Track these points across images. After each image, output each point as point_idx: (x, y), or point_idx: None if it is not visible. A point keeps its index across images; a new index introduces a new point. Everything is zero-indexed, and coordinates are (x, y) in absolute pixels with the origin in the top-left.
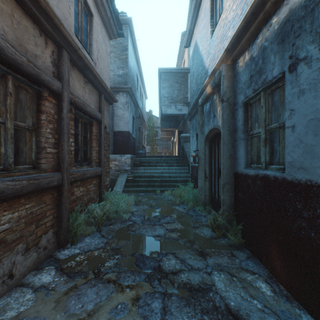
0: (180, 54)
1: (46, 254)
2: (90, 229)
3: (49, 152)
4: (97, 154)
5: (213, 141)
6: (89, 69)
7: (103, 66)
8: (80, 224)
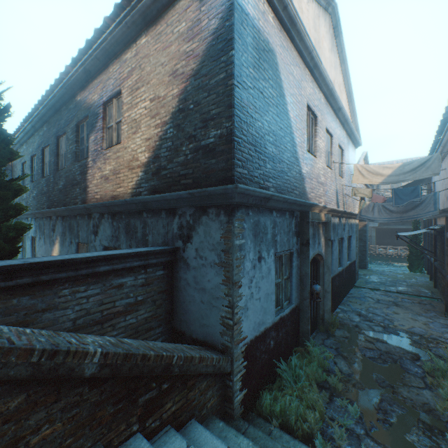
0: None
1: None
2: None
3: None
4: None
5: None
6: None
7: None
8: None
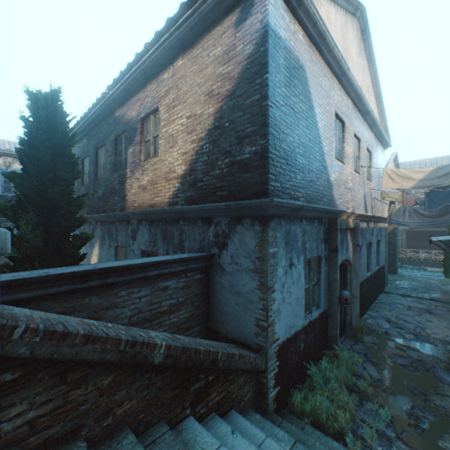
0: None
1: None
2: None
3: None
4: None
5: None
6: None
7: None
8: None
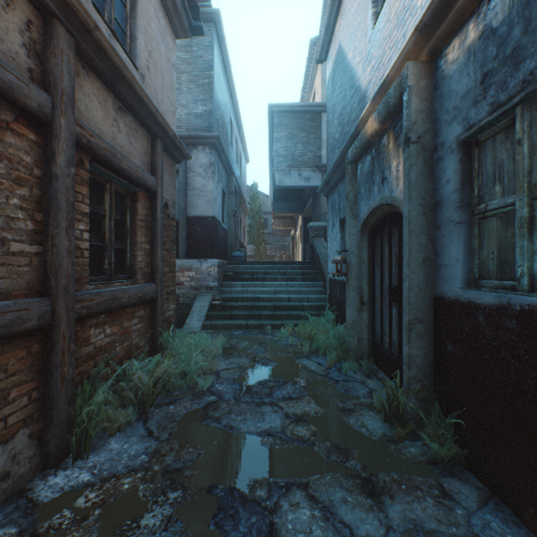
0: (308, 81)
1: (8, 489)
2: (122, 419)
3: (16, 251)
4: (147, 257)
5: (377, 231)
6: (125, 81)
7: (162, 86)
8: (98, 411)
